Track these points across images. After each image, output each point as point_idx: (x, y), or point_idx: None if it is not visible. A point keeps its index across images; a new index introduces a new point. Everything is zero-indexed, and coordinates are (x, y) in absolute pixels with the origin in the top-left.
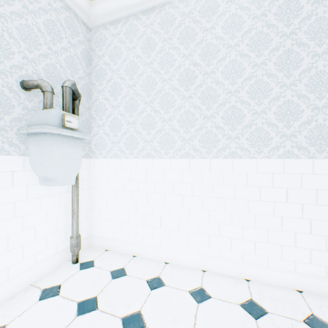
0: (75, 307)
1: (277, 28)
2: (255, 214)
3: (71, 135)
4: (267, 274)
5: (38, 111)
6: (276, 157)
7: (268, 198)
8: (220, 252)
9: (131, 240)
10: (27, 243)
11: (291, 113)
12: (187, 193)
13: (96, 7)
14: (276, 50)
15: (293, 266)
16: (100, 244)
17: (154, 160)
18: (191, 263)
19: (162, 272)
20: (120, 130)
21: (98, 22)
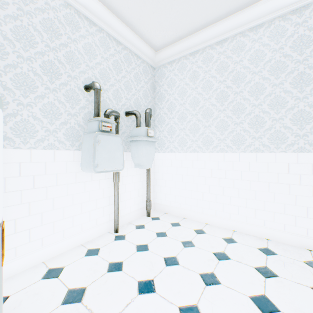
0: (155, 234)
1: (291, 57)
2: (274, 192)
3: (151, 140)
4: (283, 236)
5: (134, 128)
6: (291, 151)
7: (284, 181)
8: (246, 218)
9: (182, 207)
10: (127, 199)
11: (303, 119)
12: (222, 177)
13: (159, 55)
14: (291, 73)
15: (305, 232)
16: (161, 209)
17: (197, 154)
18: (225, 225)
19: (203, 227)
20: (174, 134)
21: (160, 63)
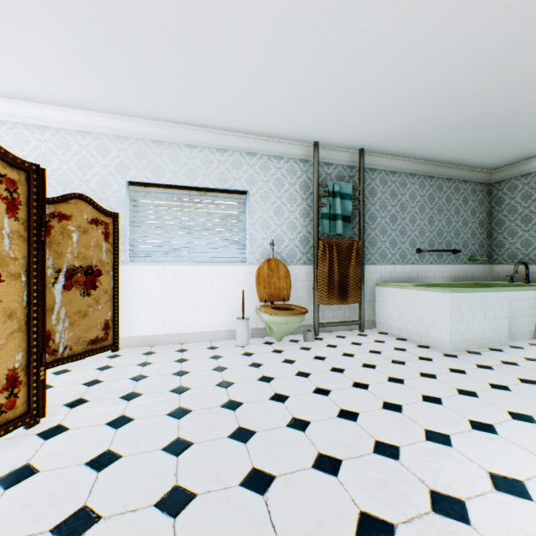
0: None
1: None
2: None
3: None
4: None
5: None
6: None
7: None
8: None
9: None
10: None
11: None
12: None
13: None
14: None
15: None
16: None
17: None
18: None
19: None
20: None
21: None
